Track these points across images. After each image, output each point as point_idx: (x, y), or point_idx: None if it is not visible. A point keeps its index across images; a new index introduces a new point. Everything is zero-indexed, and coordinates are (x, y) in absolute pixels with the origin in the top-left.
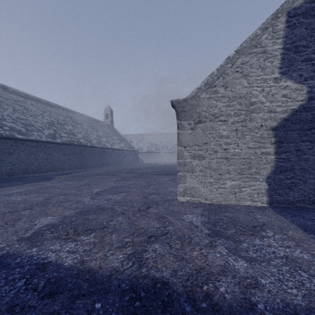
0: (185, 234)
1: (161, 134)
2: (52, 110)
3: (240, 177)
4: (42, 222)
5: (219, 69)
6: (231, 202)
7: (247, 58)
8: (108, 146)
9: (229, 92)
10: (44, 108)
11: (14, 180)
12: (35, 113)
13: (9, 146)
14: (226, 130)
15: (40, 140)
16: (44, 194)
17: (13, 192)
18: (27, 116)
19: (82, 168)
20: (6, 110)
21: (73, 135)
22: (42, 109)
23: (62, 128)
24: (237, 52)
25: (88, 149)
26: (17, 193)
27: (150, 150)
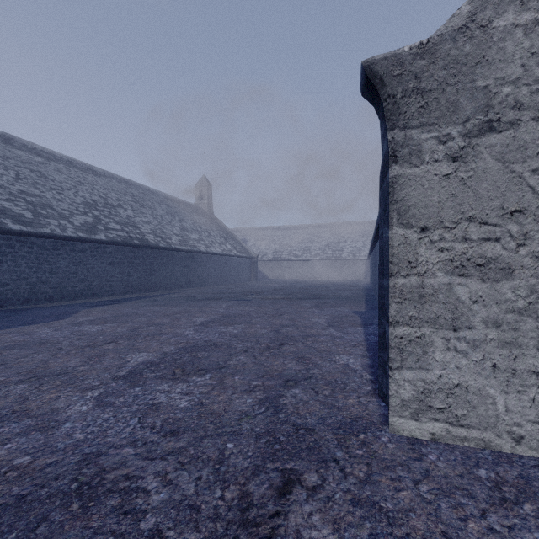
0: None
1: (299, 227)
2: (98, 181)
3: None
4: None
5: None
6: None
7: None
8: (201, 248)
9: None
10: (82, 176)
11: None
12: (61, 185)
13: None
14: None
15: (61, 235)
16: None
17: None
18: (42, 189)
19: (149, 289)
20: None
21: (133, 227)
22: (76, 178)
23: (113, 214)
24: None
25: (161, 254)
26: None
27: (280, 257)
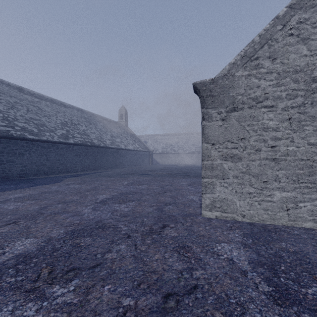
0: (228, 293)
1: (177, 134)
2: (67, 111)
3: (296, 186)
4: (15, 249)
5: (262, 35)
6: (281, 221)
7: (308, 13)
8: (122, 147)
9: (278, 66)
10: (58, 108)
11: (22, 182)
12: (49, 113)
13: (20, 147)
14: (273, 119)
15: (52, 140)
16: (42, 200)
17: (11, 198)
18: (40, 116)
19: (95, 169)
20: (20, 110)
21: (86, 135)
22: (56, 109)
23: (75, 129)
24: (291, 8)
25: (101, 150)
26: (15, 198)
27: (165, 151)
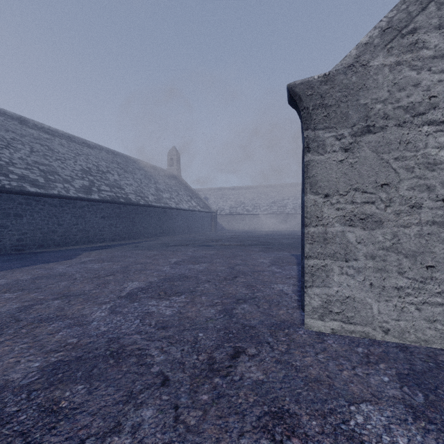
0: None
1: (251, 187)
2: (91, 152)
3: None
4: None
5: None
6: None
7: None
8: (172, 205)
9: None
10: (79, 149)
11: (16, 258)
12: (64, 156)
13: (16, 204)
14: None
15: (66, 195)
16: (30, 292)
17: None
18: (50, 160)
19: (132, 237)
20: (19, 151)
21: (119, 188)
22: (75, 150)
23: (103, 178)
24: None
25: (141, 210)
26: None
27: (235, 212)
